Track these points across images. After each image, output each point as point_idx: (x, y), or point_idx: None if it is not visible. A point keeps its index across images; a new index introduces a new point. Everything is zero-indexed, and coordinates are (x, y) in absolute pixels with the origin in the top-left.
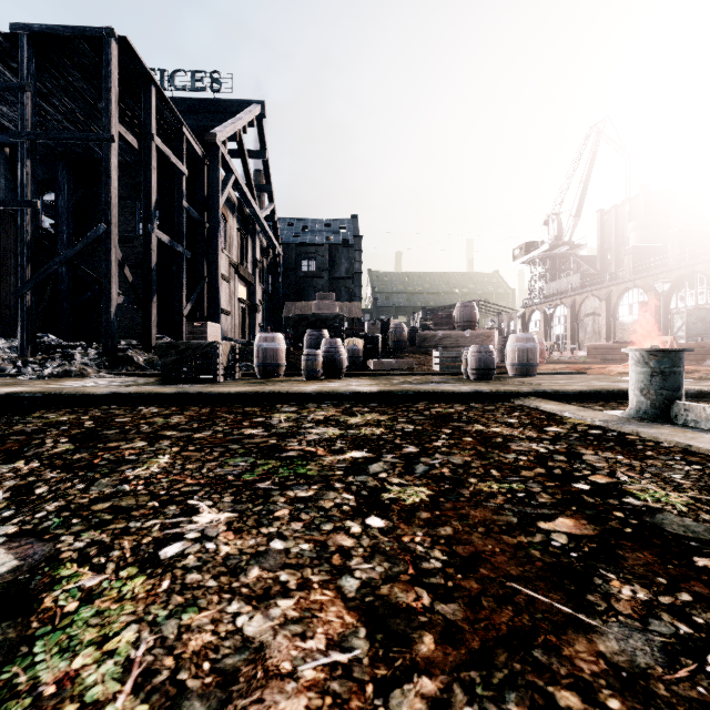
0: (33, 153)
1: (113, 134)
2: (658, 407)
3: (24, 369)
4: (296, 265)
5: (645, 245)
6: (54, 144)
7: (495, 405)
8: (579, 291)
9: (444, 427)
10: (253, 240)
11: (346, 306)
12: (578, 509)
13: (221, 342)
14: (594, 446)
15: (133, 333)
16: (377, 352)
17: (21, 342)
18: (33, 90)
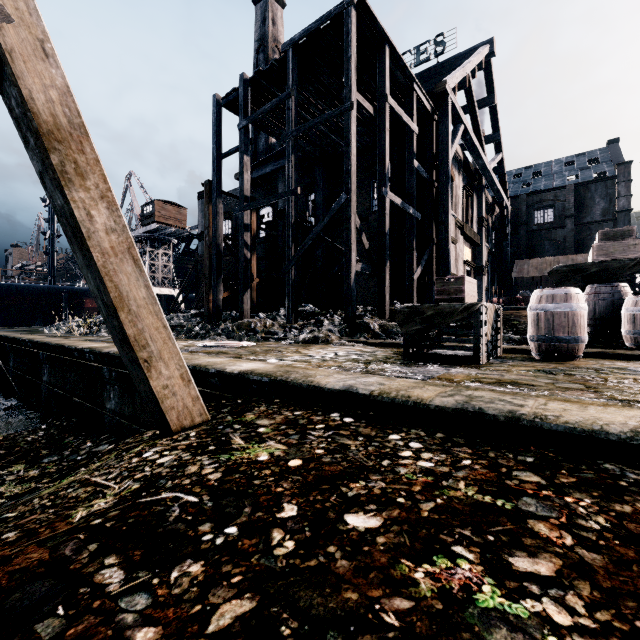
0: (296, 148)
1: (352, 101)
2: None
3: (288, 334)
4: (527, 218)
5: None
6: (314, 151)
7: None
8: None
9: None
10: (478, 197)
11: None
12: None
13: (485, 304)
14: None
15: (368, 301)
16: None
17: (288, 310)
18: (296, 94)
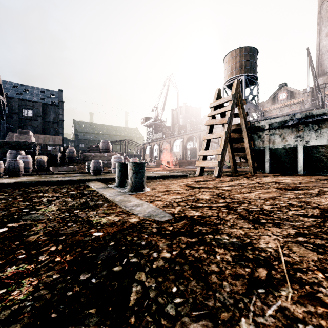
0: None
1: None
2: (121, 182)
3: None
4: (18, 111)
5: (181, 124)
6: None
7: (74, 185)
8: (161, 139)
9: (21, 196)
10: None
11: (52, 138)
12: (2, 217)
13: None
14: (70, 197)
15: None
16: (57, 162)
17: None
18: None
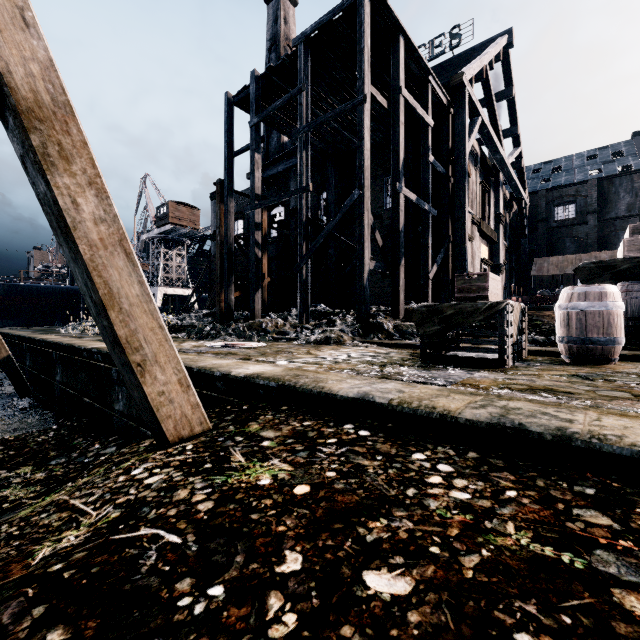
0: (307, 145)
1: (365, 94)
2: None
3: (300, 334)
4: (546, 215)
5: None
6: (326, 148)
7: None
8: None
9: None
10: (495, 193)
11: None
12: None
13: (510, 302)
14: None
15: (381, 300)
16: None
17: (299, 310)
18: (307, 89)
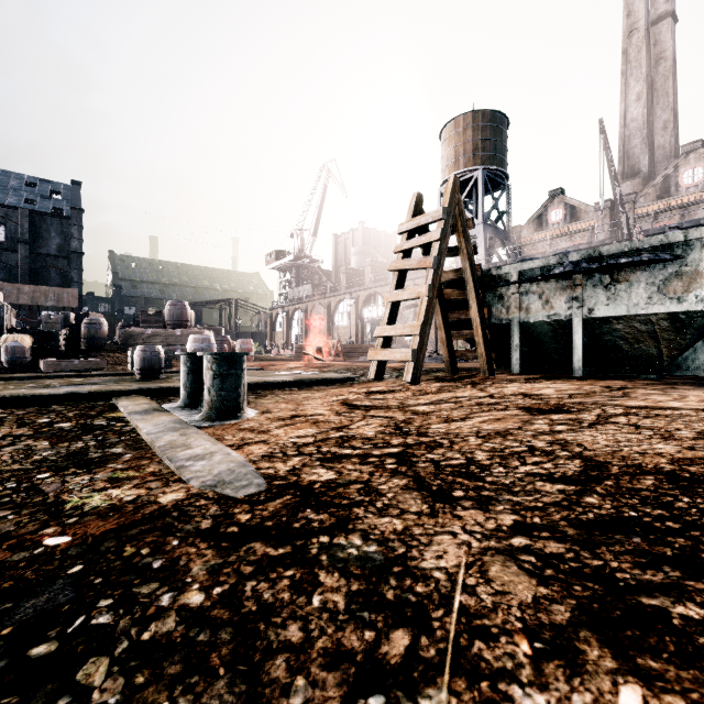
0: None
1: None
2: (192, 397)
3: None
4: None
5: (354, 268)
6: None
7: (79, 405)
8: (310, 299)
9: None
10: None
11: (54, 292)
12: None
13: None
14: (51, 437)
15: None
16: (58, 350)
17: None
18: None
